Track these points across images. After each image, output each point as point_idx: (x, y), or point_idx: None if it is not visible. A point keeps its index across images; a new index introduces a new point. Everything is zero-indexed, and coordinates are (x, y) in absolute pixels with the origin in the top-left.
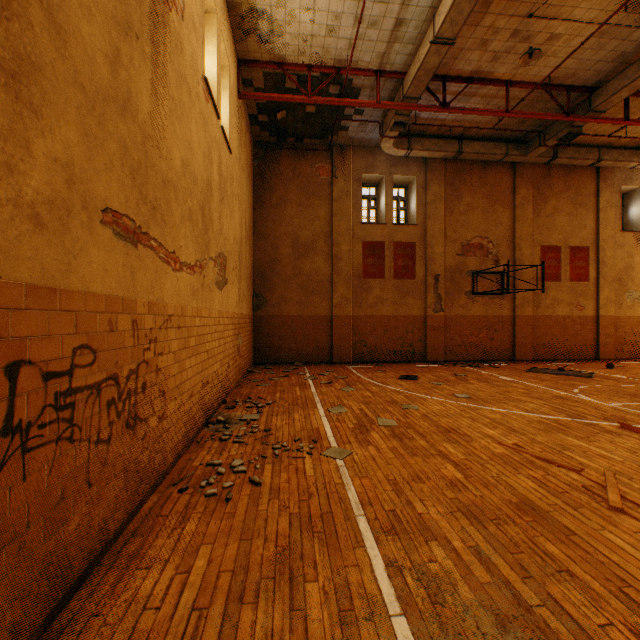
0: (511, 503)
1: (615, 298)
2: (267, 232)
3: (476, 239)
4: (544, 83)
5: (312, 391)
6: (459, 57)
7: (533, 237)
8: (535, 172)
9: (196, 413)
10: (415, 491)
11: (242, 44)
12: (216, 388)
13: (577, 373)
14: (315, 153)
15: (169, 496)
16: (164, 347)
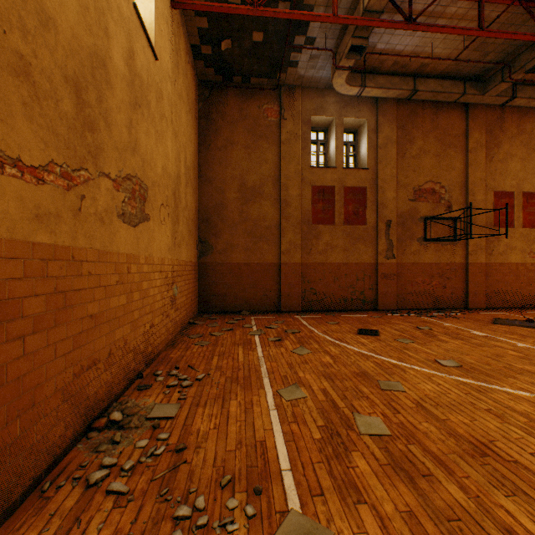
0: None
1: None
2: (213, 175)
3: (428, 184)
4: None
5: (258, 354)
6: None
7: (486, 182)
8: (488, 116)
9: (50, 429)
10: None
11: None
12: (120, 363)
13: None
14: (263, 94)
15: None
16: None
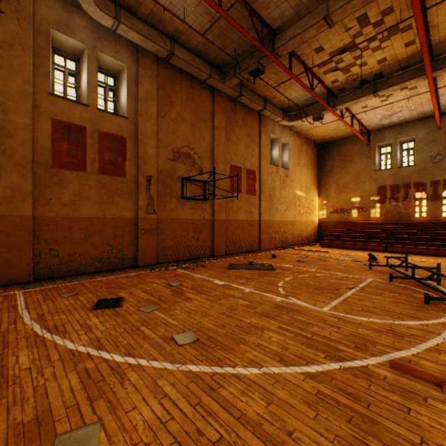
0: None
1: (268, 208)
2: None
3: (185, 148)
4: (248, 2)
5: None
6: None
7: (226, 156)
8: (227, 105)
9: None
10: None
11: None
12: None
13: (263, 266)
14: None
15: None
16: None
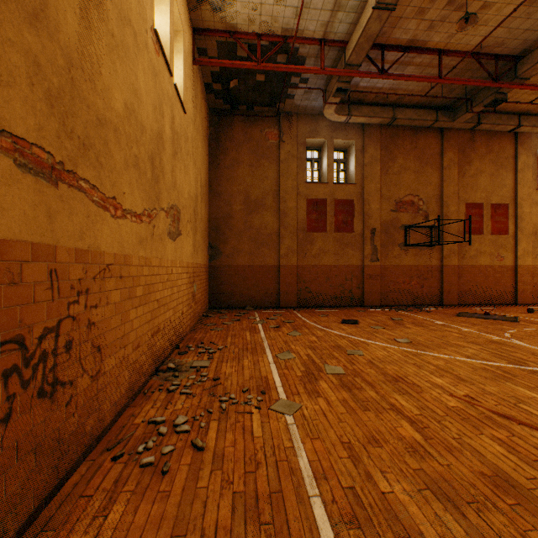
0: (484, 476)
1: (531, 249)
2: (221, 190)
3: (408, 197)
4: (474, 52)
5: (261, 335)
6: (397, 26)
7: (459, 195)
8: (460, 137)
9: (144, 363)
10: (373, 459)
11: (196, 12)
12: (168, 335)
13: (503, 317)
14: (264, 119)
15: (100, 466)
16: (100, 299)
